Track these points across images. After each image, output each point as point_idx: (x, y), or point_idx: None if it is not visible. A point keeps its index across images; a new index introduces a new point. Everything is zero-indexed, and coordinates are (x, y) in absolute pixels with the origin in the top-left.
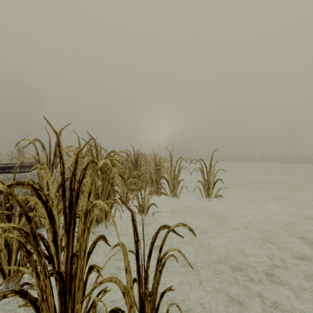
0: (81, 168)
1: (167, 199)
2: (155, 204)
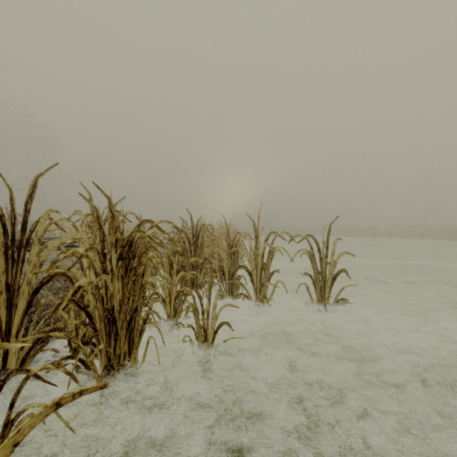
0: (79, 255)
1: (249, 306)
2: (229, 324)
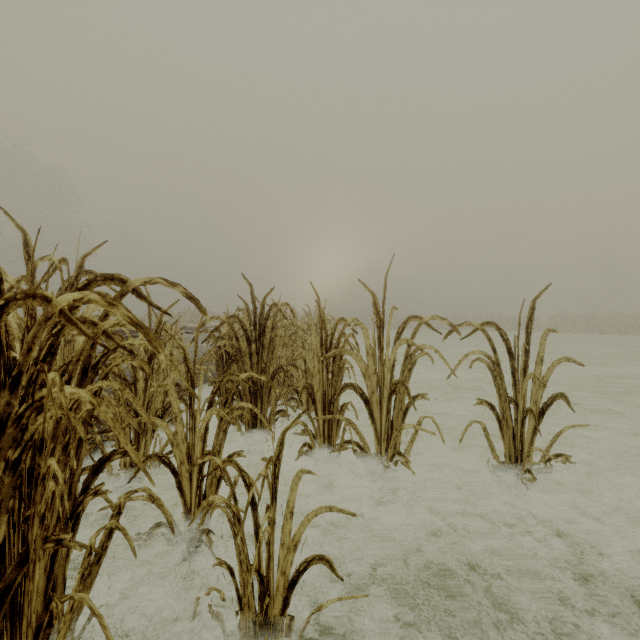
0: None
1: (365, 465)
2: (328, 562)
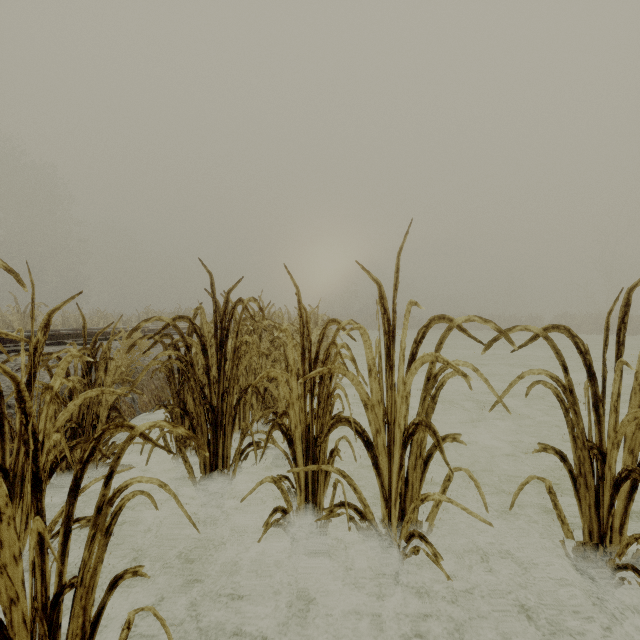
0: None
1: (367, 539)
2: None
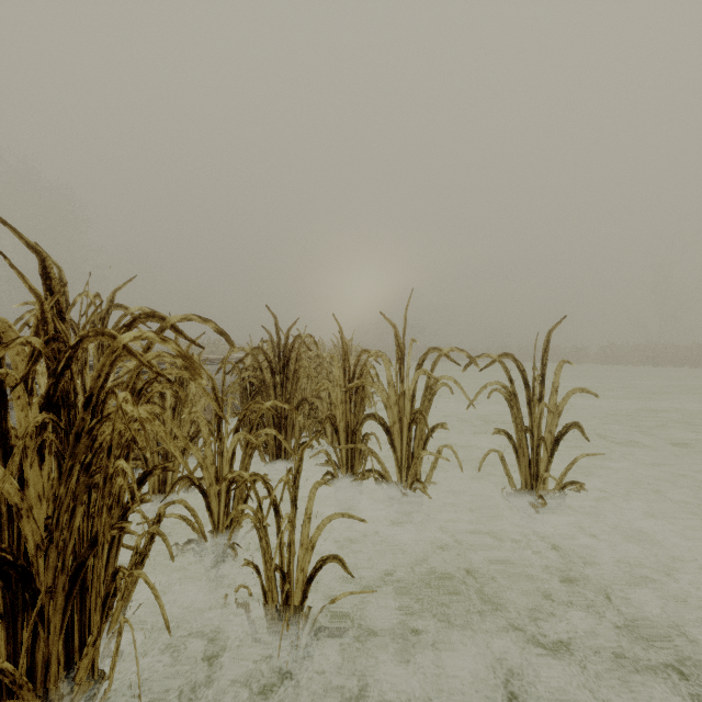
0: None
1: (387, 494)
2: (341, 561)
